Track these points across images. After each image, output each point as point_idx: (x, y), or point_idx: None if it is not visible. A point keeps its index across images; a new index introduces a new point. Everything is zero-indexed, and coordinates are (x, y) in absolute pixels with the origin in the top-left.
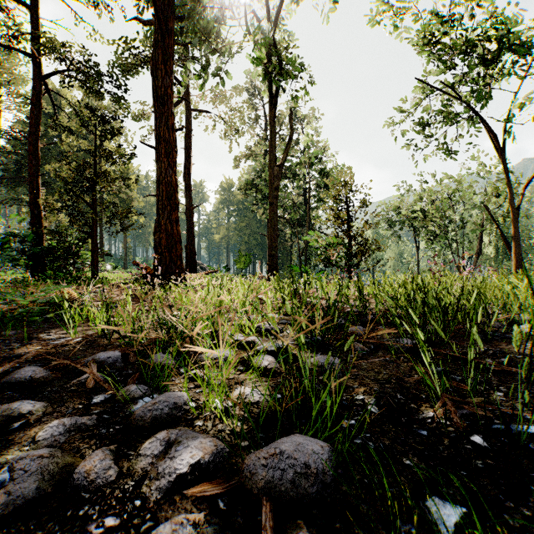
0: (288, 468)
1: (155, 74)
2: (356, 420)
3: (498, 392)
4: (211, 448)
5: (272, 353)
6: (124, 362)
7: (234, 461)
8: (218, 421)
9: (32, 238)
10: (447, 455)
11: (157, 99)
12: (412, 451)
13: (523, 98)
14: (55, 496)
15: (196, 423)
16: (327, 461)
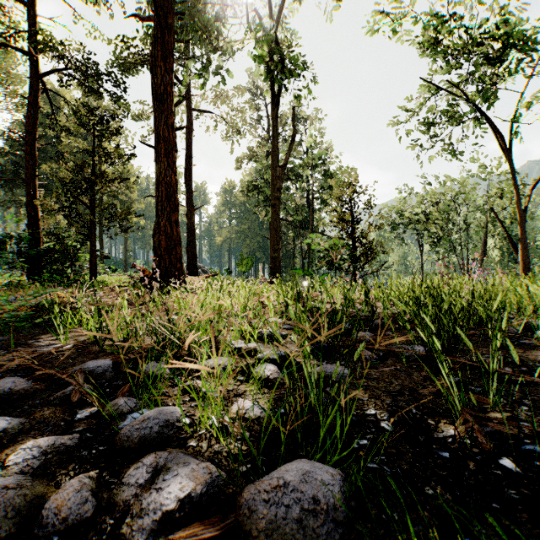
0: (293, 503)
1: (154, 72)
2: (369, 439)
3: (522, 406)
4: (204, 477)
5: (274, 361)
6: (115, 371)
7: (230, 491)
8: (214, 441)
9: (28, 240)
10: (475, 483)
11: (156, 97)
12: (434, 478)
13: (531, 98)
14: (19, 538)
15: (189, 443)
16: (339, 494)
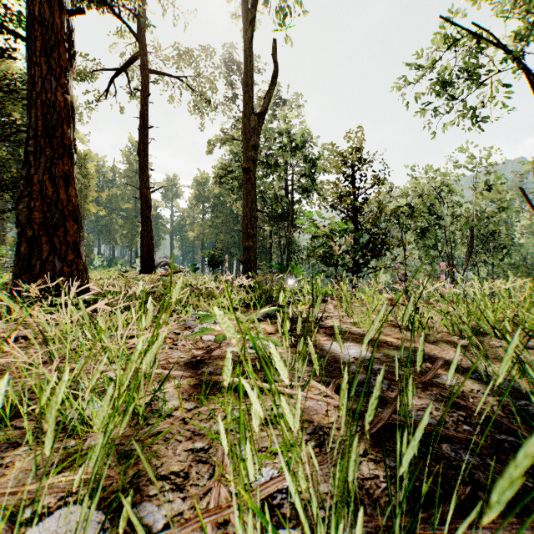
0: None
1: None
2: None
3: None
4: None
5: None
6: None
7: None
8: None
9: None
10: None
11: None
12: None
13: None
14: None
15: None
16: None
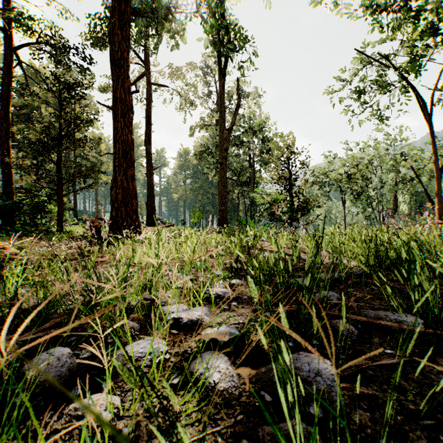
0: None
1: (112, 39)
2: None
3: None
4: None
5: (225, 346)
6: None
7: None
8: None
9: None
10: None
11: (114, 63)
12: None
13: None
14: None
15: None
16: None
